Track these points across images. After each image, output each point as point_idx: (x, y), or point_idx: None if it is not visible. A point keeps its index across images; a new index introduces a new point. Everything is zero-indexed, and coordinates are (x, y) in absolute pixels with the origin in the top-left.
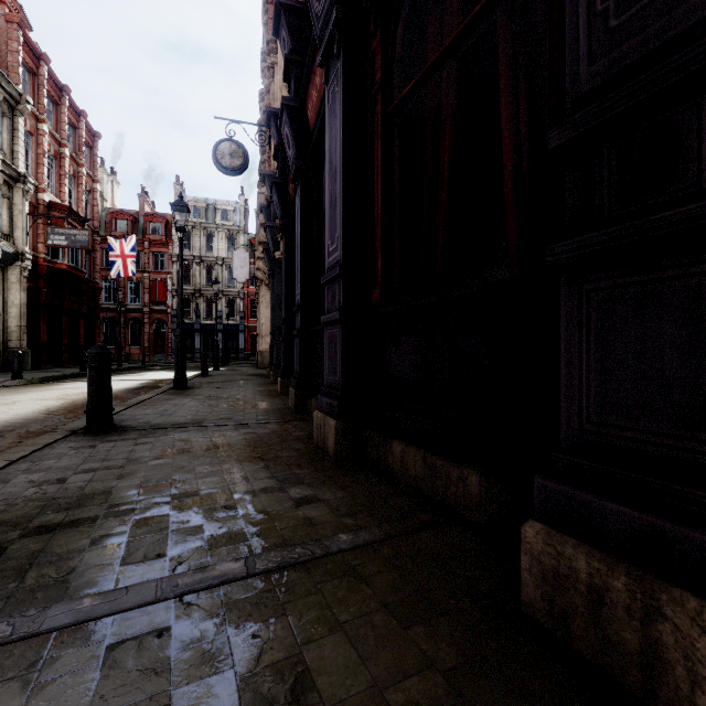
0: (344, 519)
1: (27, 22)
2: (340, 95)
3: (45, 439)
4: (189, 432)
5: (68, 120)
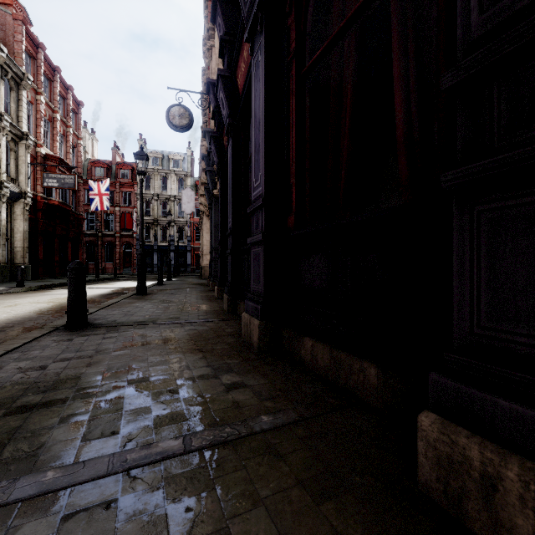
0: (265, 402)
1: (28, 20)
2: (262, 63)
3: (35, 334)
4: (145, 329)
5: (59, 93)
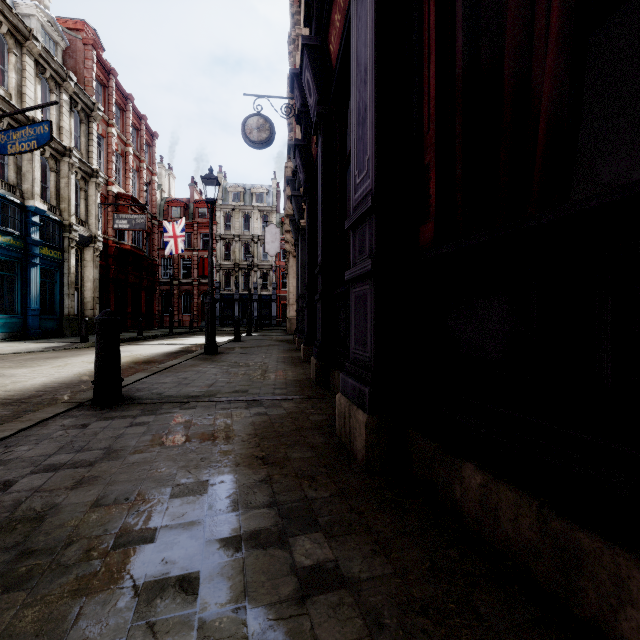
0: None
1: (100, 45)
2: None
3: (46, 413)
4: (194, 410)
5: (132, 124)
